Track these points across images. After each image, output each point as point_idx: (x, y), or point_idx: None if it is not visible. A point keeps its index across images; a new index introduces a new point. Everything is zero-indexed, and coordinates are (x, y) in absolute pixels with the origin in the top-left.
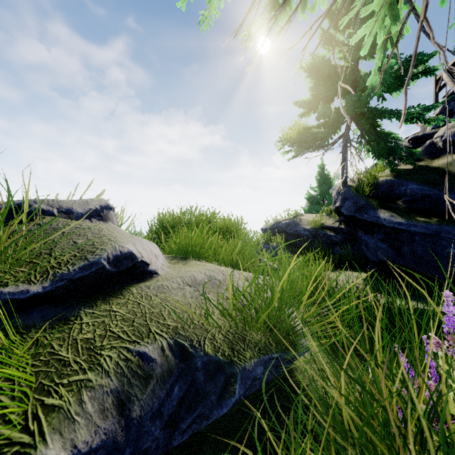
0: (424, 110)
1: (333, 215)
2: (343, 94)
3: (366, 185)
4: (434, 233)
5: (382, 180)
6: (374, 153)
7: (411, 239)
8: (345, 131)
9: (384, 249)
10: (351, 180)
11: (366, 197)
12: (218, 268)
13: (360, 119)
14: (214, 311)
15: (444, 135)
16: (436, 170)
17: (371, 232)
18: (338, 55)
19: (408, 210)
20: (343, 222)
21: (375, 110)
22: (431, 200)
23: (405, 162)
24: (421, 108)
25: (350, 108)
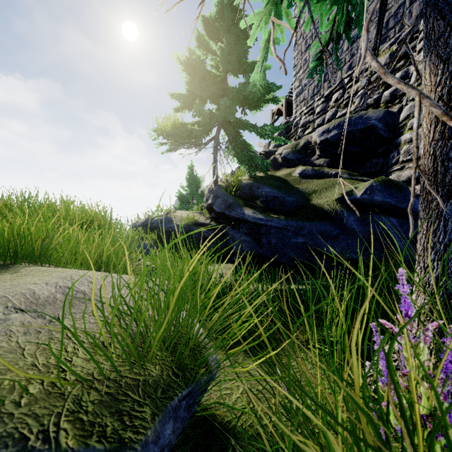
0: (273, 129)
1: (204, 213)
2: (215, 99)
3: (234, 185)
4: (284, 227)
5: (244, 182)
6: (238, 158)
7: (268, 232)
8: (216, 134)
9: (248, 241)
10: (221, 180)
11: (234, 196)
12: (81, 273)
13: (228, 126)
14: (77, 347)
15: (282, 153)
16: (279, 179)
17: (237, 227)
18: (210, 62)
19: (264, 208)
20: (212, 219)
21: (239, 121)
22: (278, 201)
23: (259, 170)
24: (272, 127)
25: (222, 113)
